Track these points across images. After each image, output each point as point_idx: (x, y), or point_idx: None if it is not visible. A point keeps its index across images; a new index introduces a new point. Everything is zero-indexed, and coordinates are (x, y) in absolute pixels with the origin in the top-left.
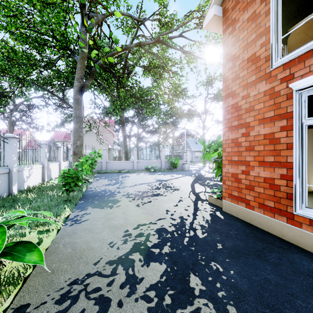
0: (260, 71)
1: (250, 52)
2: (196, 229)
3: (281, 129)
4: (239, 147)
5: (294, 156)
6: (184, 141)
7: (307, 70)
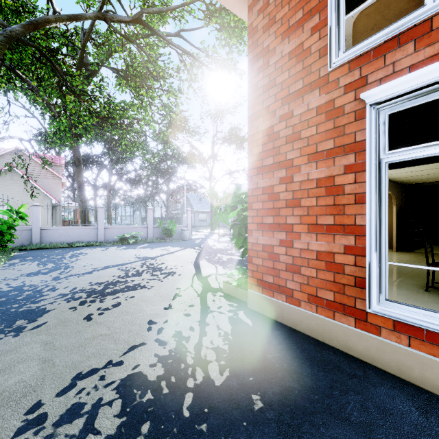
0: (310, 73)
1: (294, 41)
2: (208, 362)
3: (347, 170)
4: (275, 202)
5: (368, 215)
6: (183, 197)
7: (389, 70)
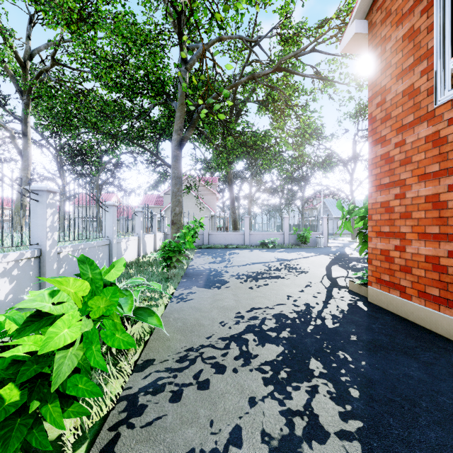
0: (420, 108)
1: (406, 82)
2: (326, 318)
3: (449, 188)
4: (391, 214)
5: None
6: (320, 203)
7: None
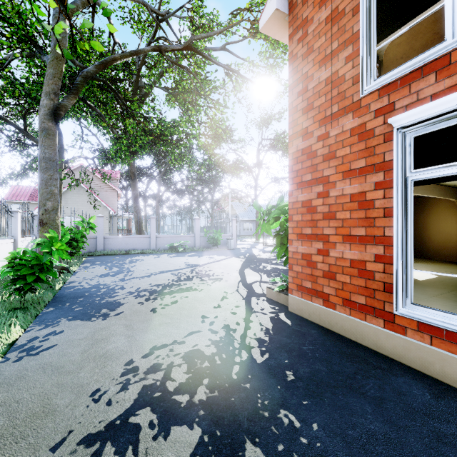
0: (345, 98)
1: (330, 69)
2: (252, 347)
3: (376, 186)
4: (313, 214)
5: (395, 227)
6: (228, 206)
7: (414, 98)
